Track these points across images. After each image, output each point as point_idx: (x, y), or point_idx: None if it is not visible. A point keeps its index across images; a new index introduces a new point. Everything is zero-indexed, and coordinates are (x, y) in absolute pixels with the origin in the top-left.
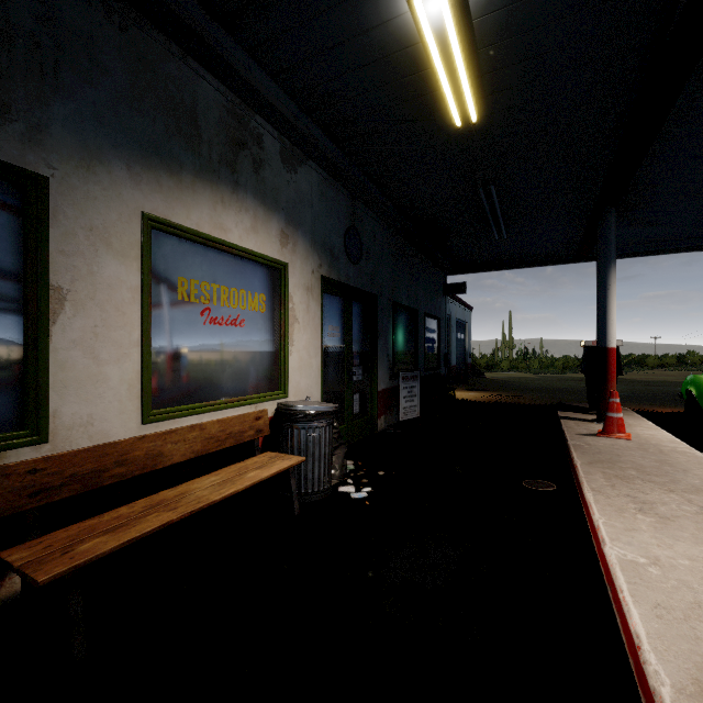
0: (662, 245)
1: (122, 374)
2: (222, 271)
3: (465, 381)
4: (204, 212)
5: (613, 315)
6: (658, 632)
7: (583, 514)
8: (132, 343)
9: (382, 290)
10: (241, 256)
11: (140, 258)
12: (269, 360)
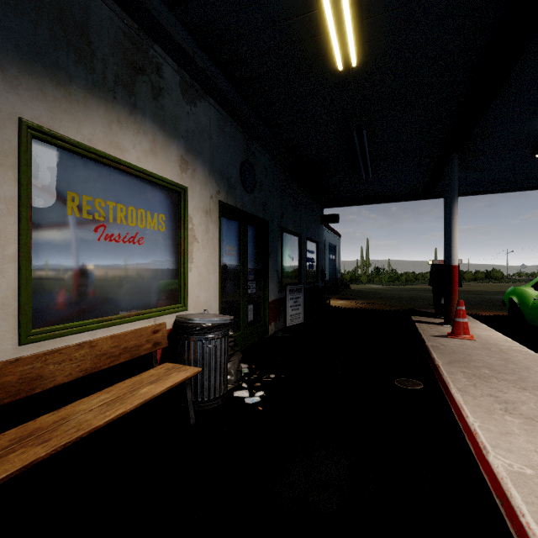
0: (486, 187)
1: None
2: (119, 190)
3: (336, 292)
4: (98, 129)
5: (456, 239)
6: None
7: (452, 413)
8: (6, 258)
9: (273, 217)
10: (139, 176)
11: (17, 167)
12: (169, 276)
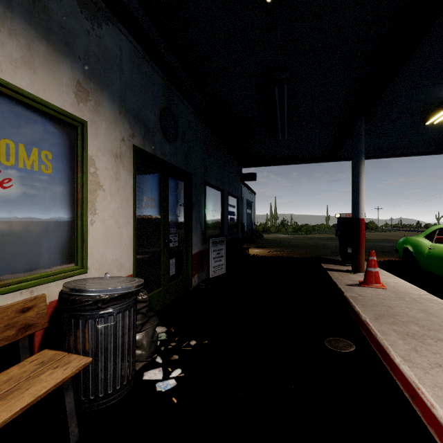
0: (379, 152)
1: None
2: None
3: (252, 241)
4: None
5: (363, 195)
6: None
7: (399, 388)
8: None
9: (196, 170)
10: (1, 92)
11: None
12: (59, 231)
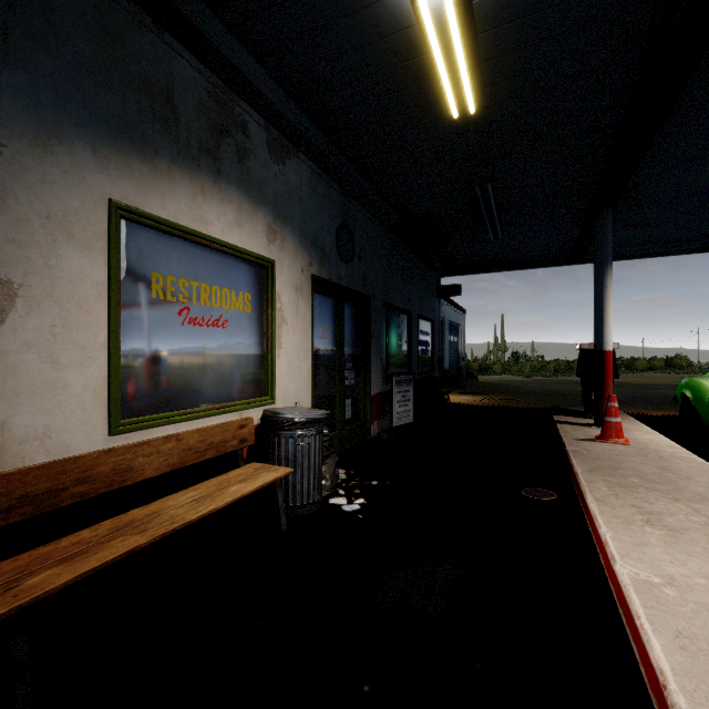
0: (656, 248)
1: (86, 379)
2: (202, 268)
3: (458, 385)
4: (182, 202)
5: (610, 318)
6: (684, 667)
7: (587, 526)
8: (98, 345)
9: (375, 291)
10: (223, 252)
11: (107, 251)
12: (255, 364)
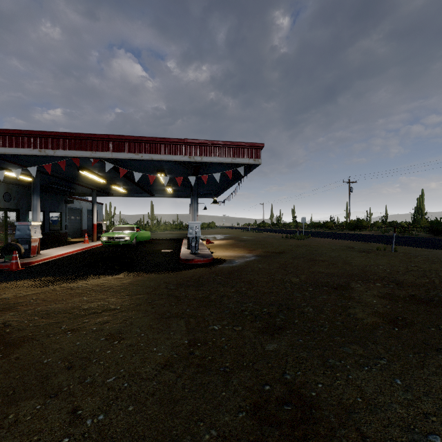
0: (131, 195)
1: None
2: None
3: (89, 236)
4: None
5: (95, 216)
6: None
7: None
8: None
9: (23, 207)
10: None
11: None
12: None
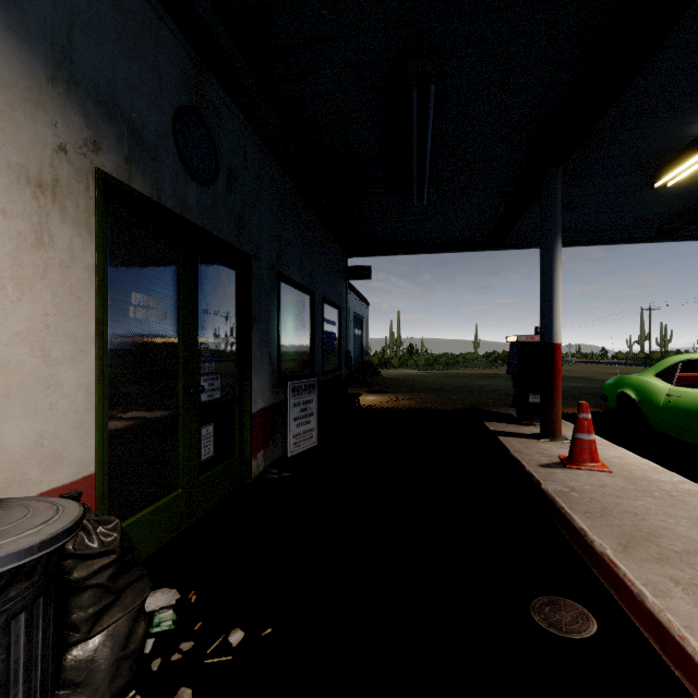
0: (569, 236)
1: None
2: None
3: (364, 382)
4: None
5: (560, 303)
6: None
7: None
8: None
9: (260, 250)
10: None
11: None
12: None
